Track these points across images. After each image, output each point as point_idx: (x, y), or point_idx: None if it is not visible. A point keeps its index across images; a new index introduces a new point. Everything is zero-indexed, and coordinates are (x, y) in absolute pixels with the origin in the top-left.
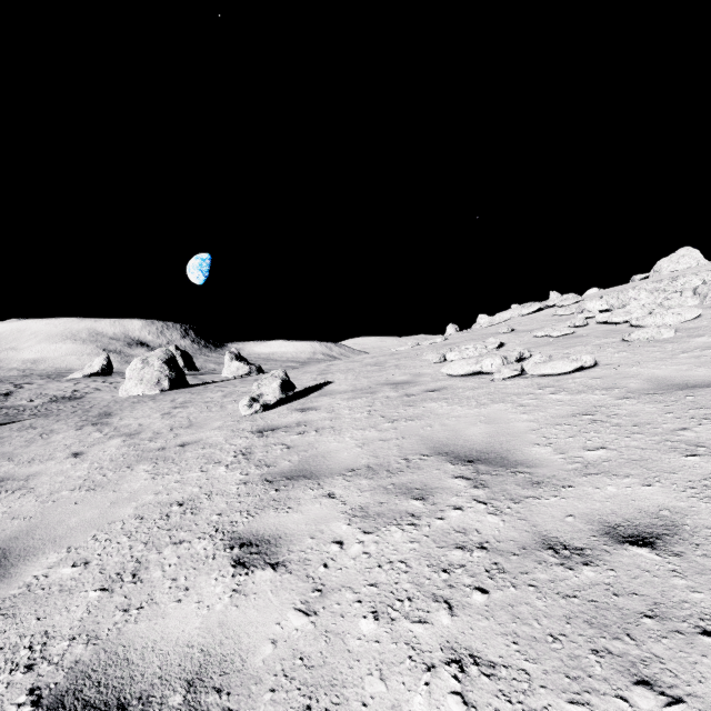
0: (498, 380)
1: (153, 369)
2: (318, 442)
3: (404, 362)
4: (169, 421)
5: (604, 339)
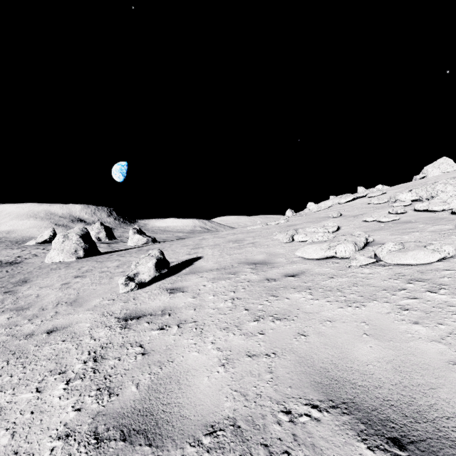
0: (354, 267)
1: (72, 242)
2: (176, 348)
3: (259, 240)
4: (61, 293)
5: (437, 226)
